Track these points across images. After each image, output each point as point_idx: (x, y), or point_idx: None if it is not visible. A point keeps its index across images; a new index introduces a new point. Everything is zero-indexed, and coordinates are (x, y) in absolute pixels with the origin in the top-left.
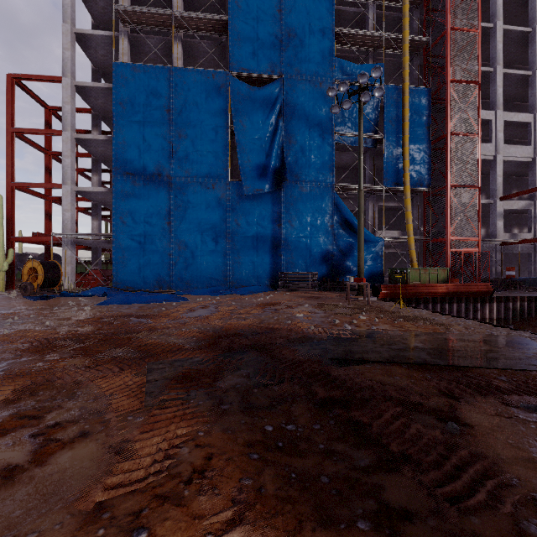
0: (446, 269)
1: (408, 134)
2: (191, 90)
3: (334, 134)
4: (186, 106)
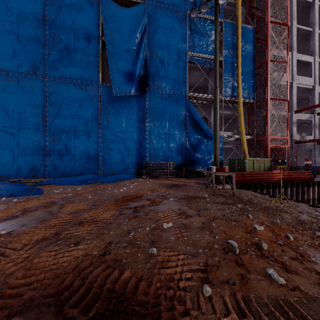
0: (270, 160)
1: (240, 58)
2: (65, 0)
3: (187, 53)
4: (60, 14)
